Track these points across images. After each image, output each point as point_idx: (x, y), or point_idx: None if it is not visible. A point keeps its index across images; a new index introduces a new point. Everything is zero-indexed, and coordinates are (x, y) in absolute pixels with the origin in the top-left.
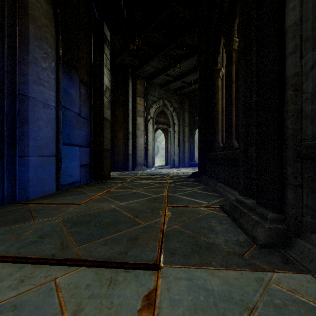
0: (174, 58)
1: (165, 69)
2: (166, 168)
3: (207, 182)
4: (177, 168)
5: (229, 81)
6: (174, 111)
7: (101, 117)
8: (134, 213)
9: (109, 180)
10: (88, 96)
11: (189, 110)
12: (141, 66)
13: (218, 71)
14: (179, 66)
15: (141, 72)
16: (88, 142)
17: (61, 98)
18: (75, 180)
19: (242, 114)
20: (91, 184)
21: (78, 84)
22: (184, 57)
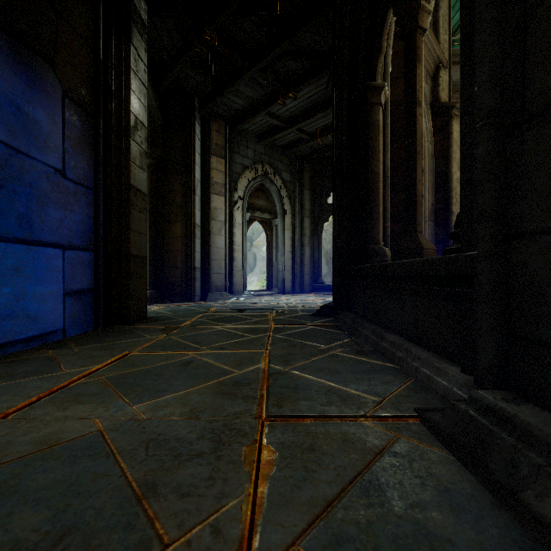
0: (284, 78)
1: (266, 102)
2: (268, 294)
3: (357, 330)
4: (291, 295)
5: (410, 101)
6: (284, 188)
7: (125, 185)
8: (152, 464)
9: (142, 324)
10: (90, 134)
11: (312, 187)
12: (220, 93)
13: (378, 92)
14: (294, 96)
15: (221, 107)
16: (88, 239)
17: (1, 124)
18: (48, 329)
19: (487, 146)
20: (93, 336)
21: (57, 100)
22: (304, 76)
